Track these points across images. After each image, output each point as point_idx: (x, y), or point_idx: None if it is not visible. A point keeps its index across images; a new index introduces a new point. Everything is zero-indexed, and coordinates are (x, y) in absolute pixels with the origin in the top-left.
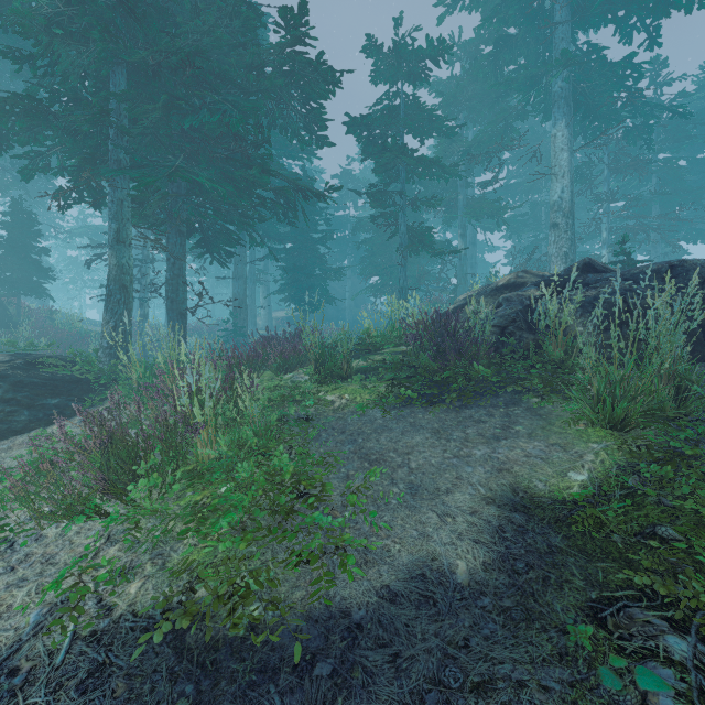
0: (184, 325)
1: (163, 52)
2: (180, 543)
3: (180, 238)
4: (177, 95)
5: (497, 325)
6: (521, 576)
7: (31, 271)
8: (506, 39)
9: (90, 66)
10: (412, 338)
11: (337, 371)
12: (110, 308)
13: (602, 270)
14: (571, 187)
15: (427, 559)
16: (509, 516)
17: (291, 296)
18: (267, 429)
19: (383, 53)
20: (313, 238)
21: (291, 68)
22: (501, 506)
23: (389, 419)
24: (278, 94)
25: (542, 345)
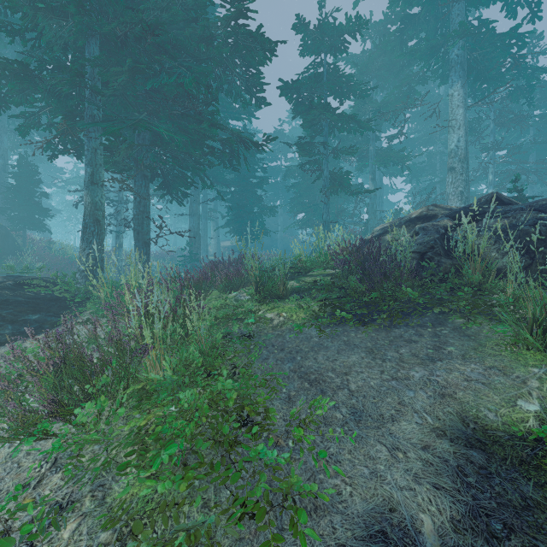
0: (148, 252)
1: (128, 23)
2: (122, 472)
3: (144, 181)
4: (142, 62)
5: (416, 251)
6: (502, 543)
7: (34, 211)
8: (410, 17)
9: (69, 37)
10: (341, 263)
11: (275, 292)
12: (86, 238)
13: (508, 202)
14: (465, 137)
15: (385, 509)
16: (466, 453)
17: (235, 229)
18: (213, 346)
19: (310, 30)
20: (252, 183)
21: (235, 40)
22: (454, 440)
23: (324, 337)
24: (224, 62)
25: (459, 269)
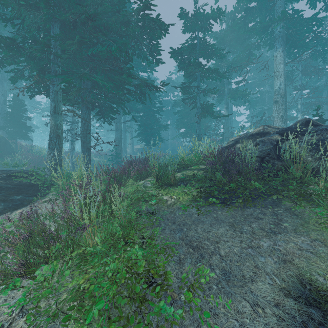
0: (89, 154)
1: (77, 13)
2: None
3: (87, 110)
4: (85, 37)
5: (258, 156)
6: None
7: (22, 127)
8: (250, 9)
9: (40, 22)
10: (210, 164)
11: (168, 181)
12: (51, 147)
13: (316, 124)
14: (284, 82)
15: None
16: (307, 311)
17: (143, 138)
18: (129, 220)
19: (189, 17)
20: (153, 110)
21: (143, 23)
22: (297, 298)
23: (201, 214)
24: (136, 37)
25: (286, 168)
